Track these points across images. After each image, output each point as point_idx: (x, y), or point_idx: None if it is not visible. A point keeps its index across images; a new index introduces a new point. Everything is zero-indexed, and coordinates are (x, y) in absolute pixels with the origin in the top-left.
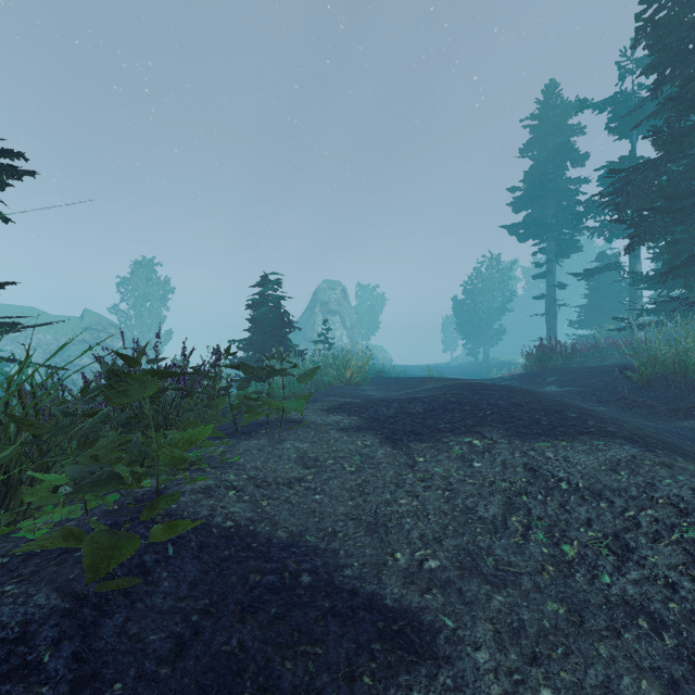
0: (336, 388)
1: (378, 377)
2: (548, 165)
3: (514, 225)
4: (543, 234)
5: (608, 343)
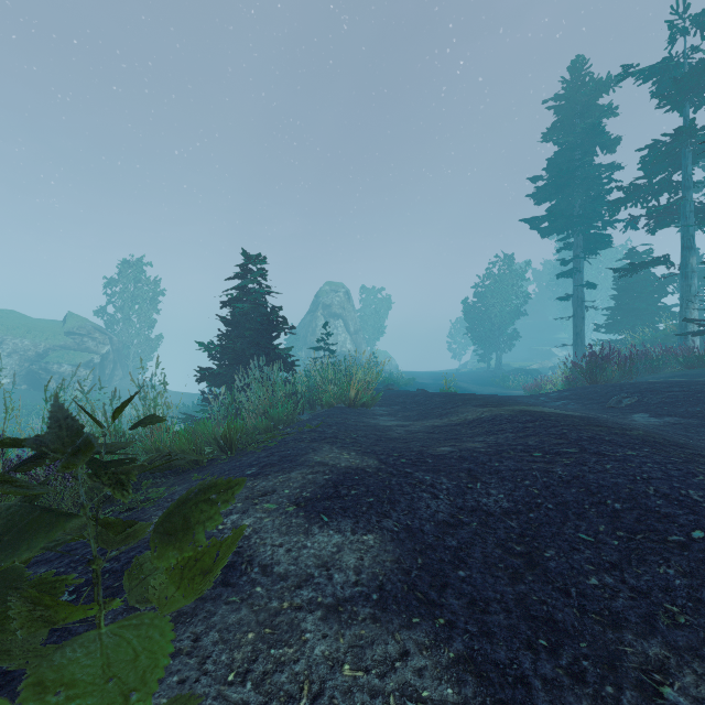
0: (335, 413)
1: (388, 391)
2: (575, 151)
3: (536, 218)
4: (569, 227)
5: (662, 350)
